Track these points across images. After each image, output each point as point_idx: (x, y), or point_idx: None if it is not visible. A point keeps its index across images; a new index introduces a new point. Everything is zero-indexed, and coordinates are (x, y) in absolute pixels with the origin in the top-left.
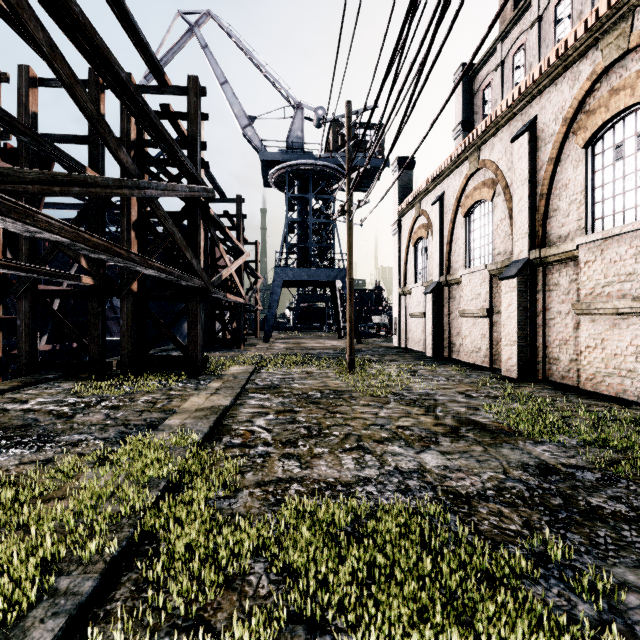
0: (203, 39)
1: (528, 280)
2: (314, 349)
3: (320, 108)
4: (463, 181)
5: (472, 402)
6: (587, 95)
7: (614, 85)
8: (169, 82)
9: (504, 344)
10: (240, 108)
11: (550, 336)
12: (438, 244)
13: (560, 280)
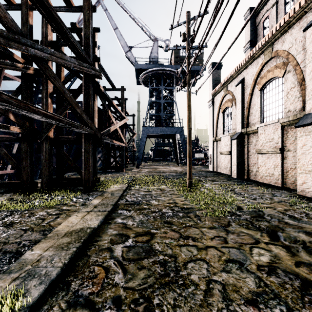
0: (104, 6)
1: None
2: (164, 172)
3: (167, 40)
4: (259, 68)
5: (303, 225)
6: None
7: None
8: (73, 3)
9: (299, 172)
10: (124, 42)
11: None
12: (240, 109)
13: None
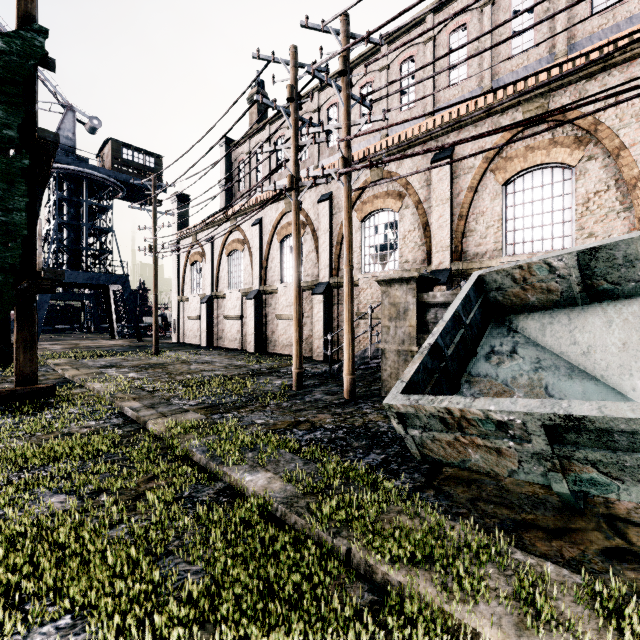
0: None
1: (259, 301)
2: (101, 347)
3: (96, 118)
4: (227, 234)
5: (232, 360)
6: (281, 220)
7: (289, 221)
8: None
9: (248, 335)
10: None
11: (268, 330)
12: (210, 270)
13: (272, 302)
